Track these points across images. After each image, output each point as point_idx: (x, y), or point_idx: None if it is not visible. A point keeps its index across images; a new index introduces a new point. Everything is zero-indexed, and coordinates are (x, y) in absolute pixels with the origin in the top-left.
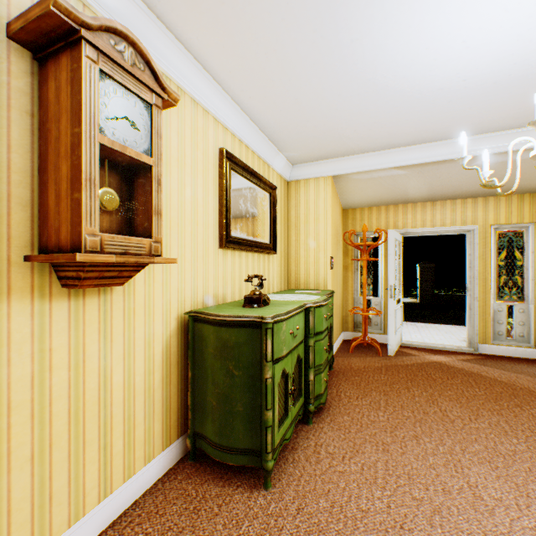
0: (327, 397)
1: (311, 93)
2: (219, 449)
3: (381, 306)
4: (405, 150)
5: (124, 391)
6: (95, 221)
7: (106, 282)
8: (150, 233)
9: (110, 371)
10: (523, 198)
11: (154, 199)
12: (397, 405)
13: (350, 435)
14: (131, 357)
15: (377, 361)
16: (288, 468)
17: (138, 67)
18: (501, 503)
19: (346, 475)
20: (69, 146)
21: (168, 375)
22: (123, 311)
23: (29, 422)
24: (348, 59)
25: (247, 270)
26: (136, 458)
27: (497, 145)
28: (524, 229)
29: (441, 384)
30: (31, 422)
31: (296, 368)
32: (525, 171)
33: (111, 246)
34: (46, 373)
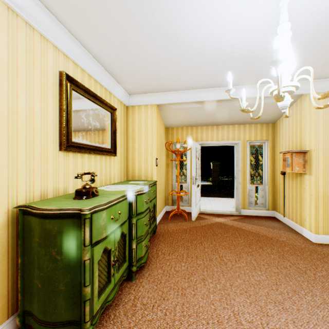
0: (149, 255)
1: (133, 38)
2: (44, 325)
3: (188, 189)
4: (200, 91)
5: None
6: None
7: None
8: None
9: None
10: (263, 126)
11: None
12: (194, 256)
13: (161, 285)
14: None
15: (185, 224)
16: (109, 326)
17: None
18: (252, 325)
19: (153, 323)
20: None
21: None
22: None
23: None
24: (157, 14)
25: (90, 167)
26: None
27: (250, 93)
28: (263, 144)
29: (221, 238)
30: None
31: (121, 241)
32: (264, 110)
33: None
34: None
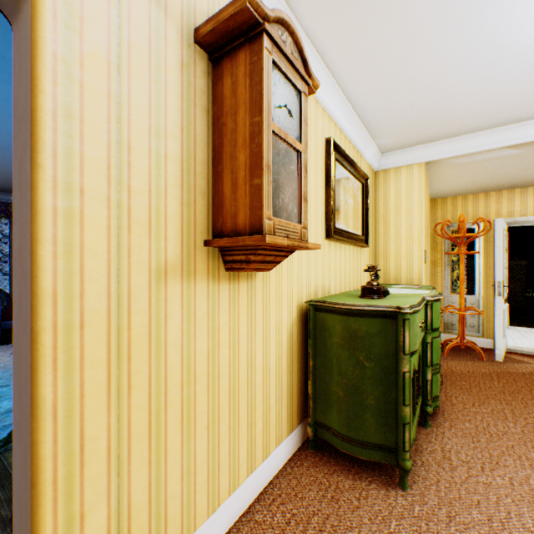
0: None
1: (429, 69)
2: (347, 441)
3: (478, 305)
4: (527, 124)
5: (262, 374)
6: (269, 205)
7: (262, 267)
8: (298, 219)
9: (254, 353)
10: None
11: (302, 186)
12: (528, 417)
13: (480, 444)
14: (267, 341)
15: (482, 366)
16: (419, 471)
17: (293, 56)
18: None
19: (493, 488)
20: (246, 135)
21: (291, 362)
22: (262, 297)
23: (206, 393)
24: (489, 22)
25: (345, 262)
26: (270, 439)
27: None
28: None
29: None
30: (207, 393)
31: None
32: None
33: (278, 230)
34: (215, 349)
